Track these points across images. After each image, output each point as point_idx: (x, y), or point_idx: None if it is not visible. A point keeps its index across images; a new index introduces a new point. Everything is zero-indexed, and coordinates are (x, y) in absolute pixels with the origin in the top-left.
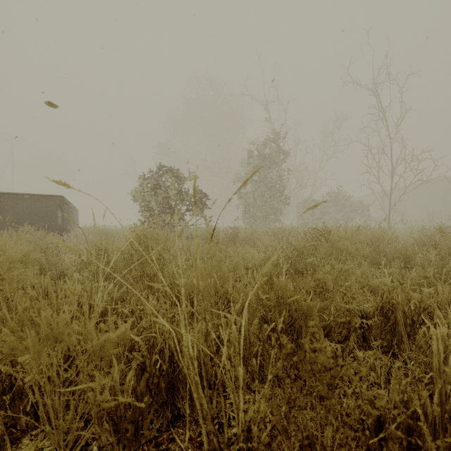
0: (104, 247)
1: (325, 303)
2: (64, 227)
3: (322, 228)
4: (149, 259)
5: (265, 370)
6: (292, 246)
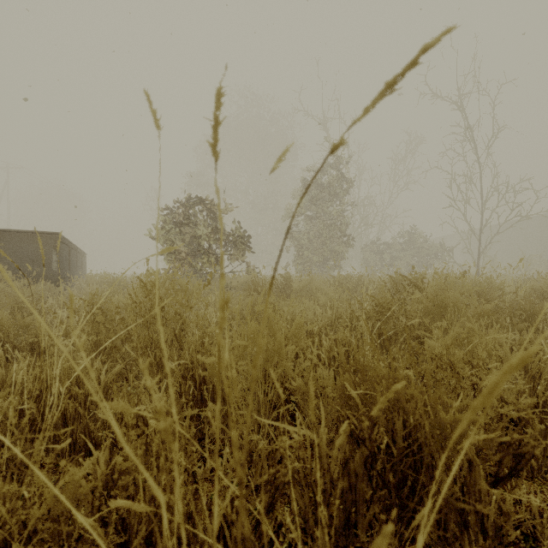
0: (96, 302)
1: (463, 403)
2: (61, 274)
3: (411, 275)
4: (63, 349)
5: (360, 532)
6: (375, 299)
